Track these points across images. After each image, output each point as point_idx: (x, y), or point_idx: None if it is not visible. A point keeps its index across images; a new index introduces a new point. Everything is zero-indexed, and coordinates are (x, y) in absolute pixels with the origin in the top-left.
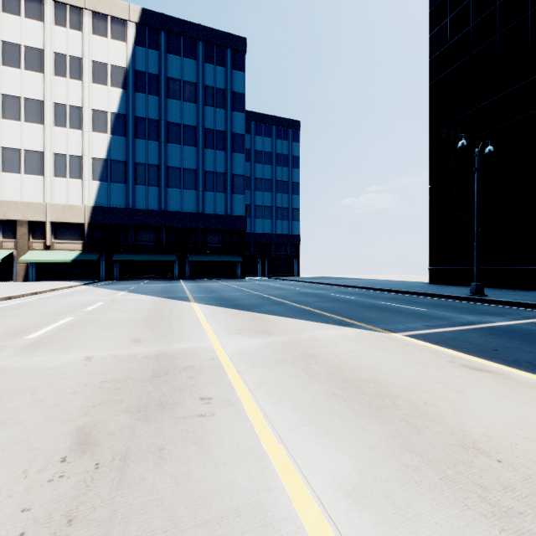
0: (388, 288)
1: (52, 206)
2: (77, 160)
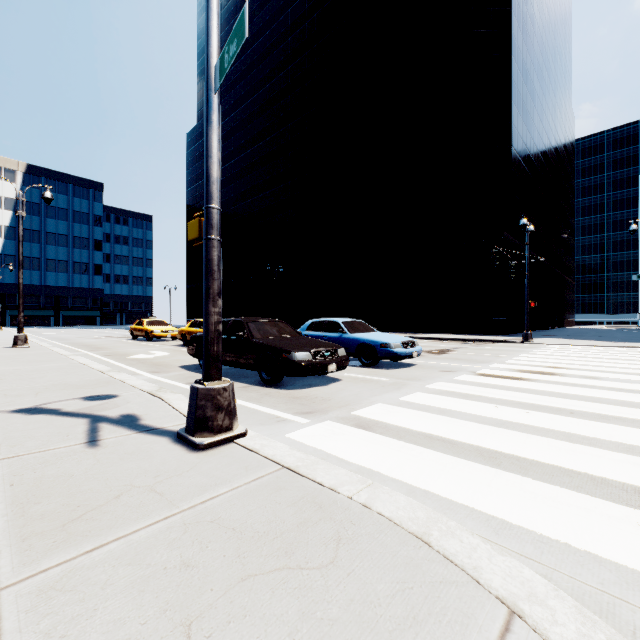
0: None
1: None
2: None
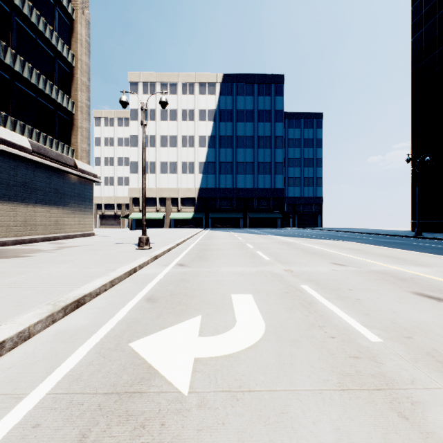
0: (373, 232)
1: (181, 189)
2: (192, 164)
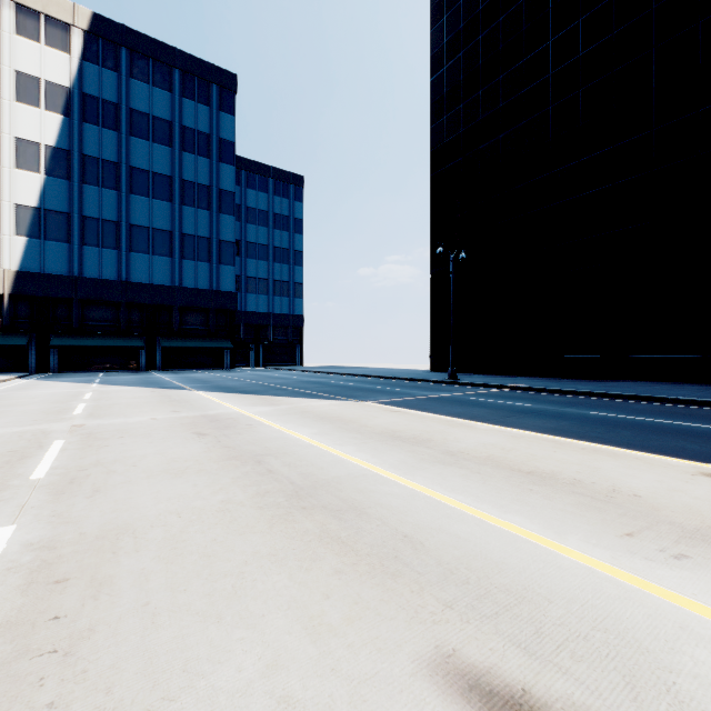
0: (387, 375)
1: None
2: None
